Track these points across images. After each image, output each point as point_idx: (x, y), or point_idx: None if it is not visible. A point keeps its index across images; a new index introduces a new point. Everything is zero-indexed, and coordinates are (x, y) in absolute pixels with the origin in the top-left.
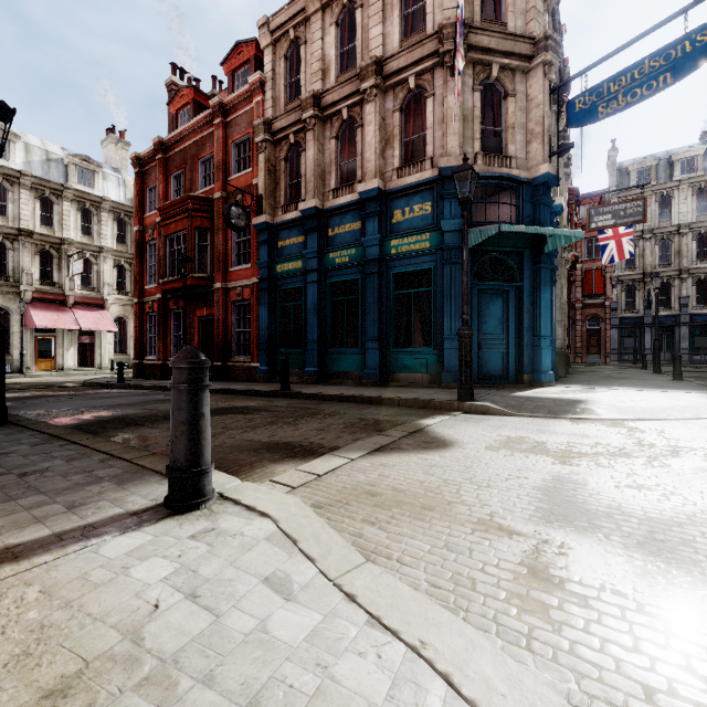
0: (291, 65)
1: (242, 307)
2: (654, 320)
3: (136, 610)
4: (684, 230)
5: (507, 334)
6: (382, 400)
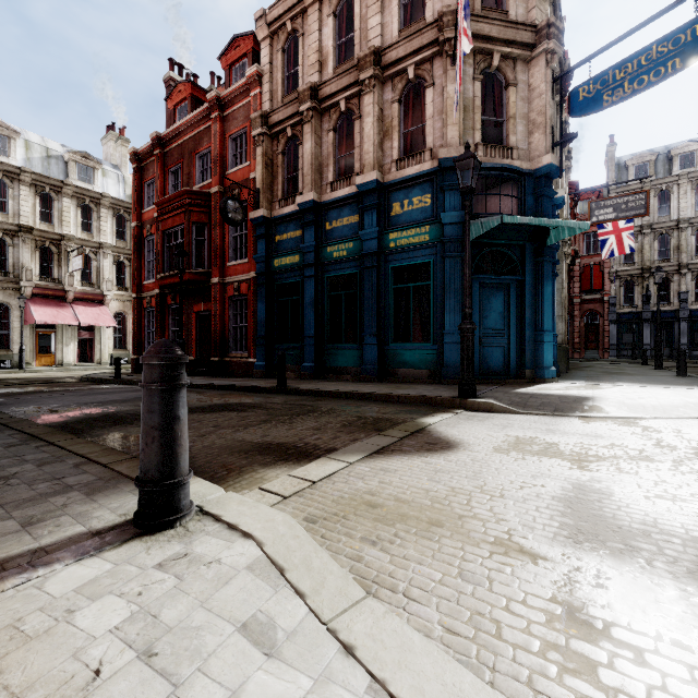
0: (288, 58)
1: (239, 302)
2: (653, 316)
3: (69, 679)
4: (683, 225)
5: (508, 328)
6: (381, 397)
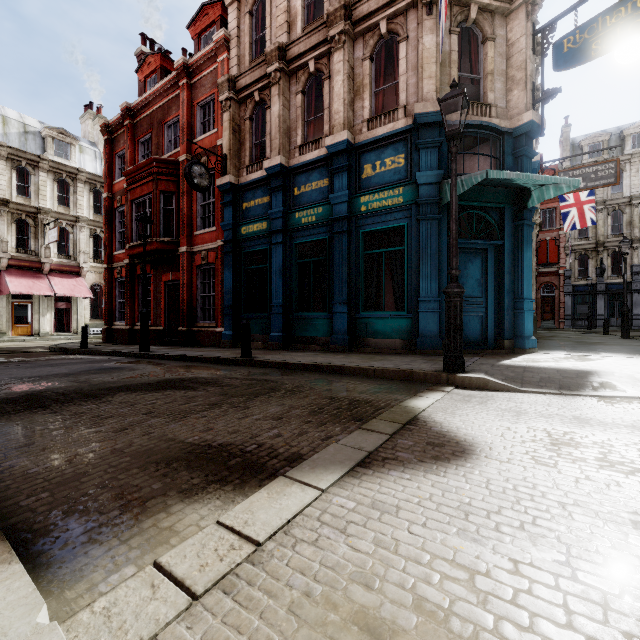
0: (256, 22)
1: (207, 271)
2: (606, 288)
3: None
4: (636, 201)
5: (486, 296)
6: (354, 370)
